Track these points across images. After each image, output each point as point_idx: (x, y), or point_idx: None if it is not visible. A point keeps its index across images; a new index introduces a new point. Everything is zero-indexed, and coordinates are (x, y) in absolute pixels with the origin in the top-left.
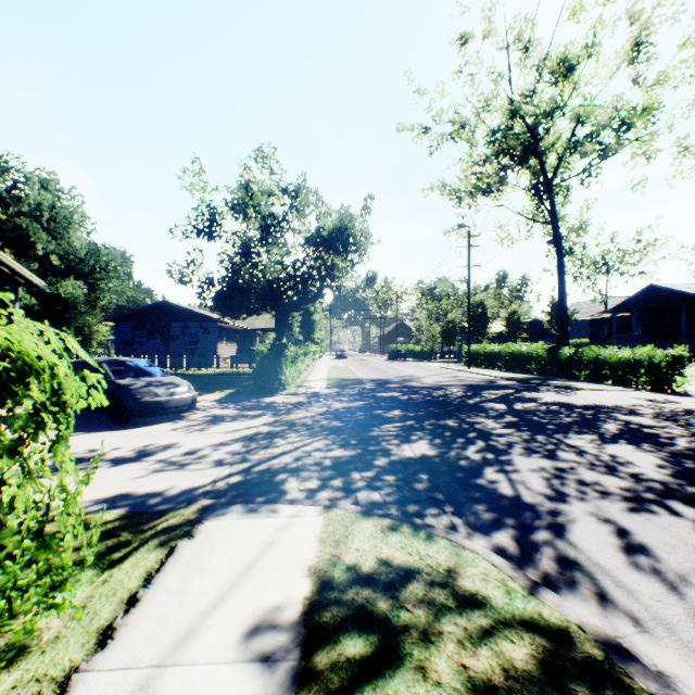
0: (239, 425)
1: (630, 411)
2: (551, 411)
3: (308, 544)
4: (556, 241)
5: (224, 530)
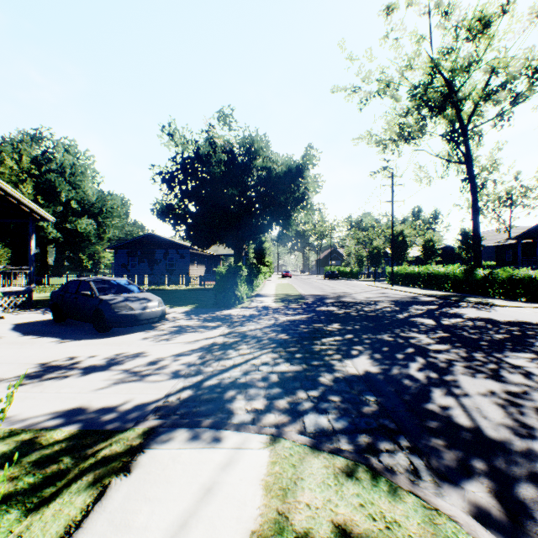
0: (199, 335)
1: None
2: (478, 326)
3: (252, 493)
4: (470, 178)
5: (163, 464)
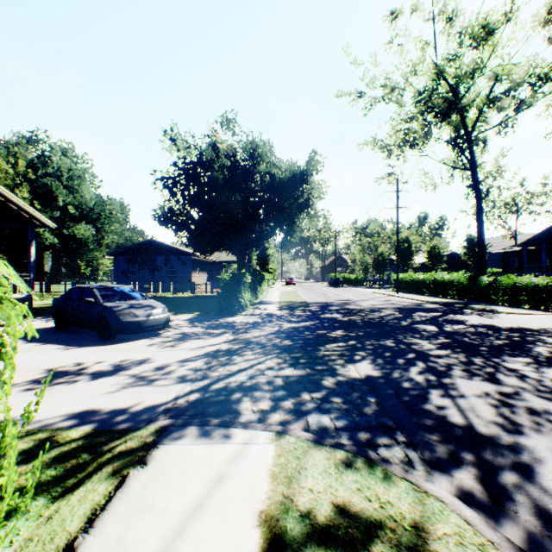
0: (203, 342)
1: None
2: (479, 333)
3: (260, 480)
4: (475, 185)
5: (176, 457)
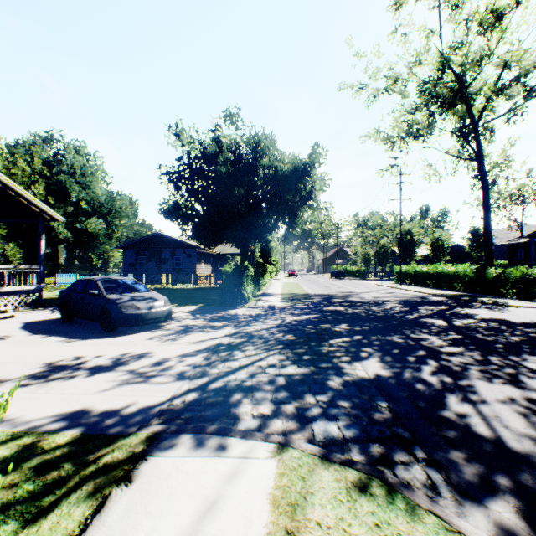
0: (205, 335)
1: None
2: (492, 328)
3: (258, 508)
4: (481, 175)
5: (166, 473)
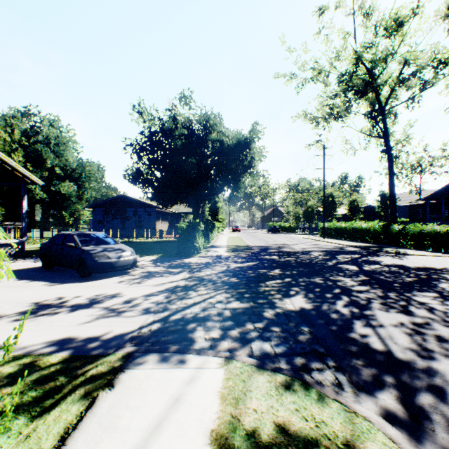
0: (165, 279)
1: None
2: (392, 271)
3: (211, 401)
4: (387, 150)
5: (140, 380)
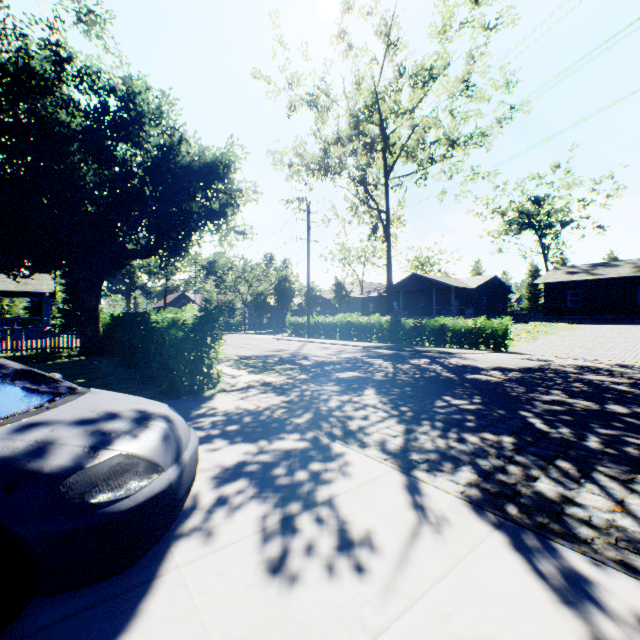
0: (372, 487)
1: (563, 370)
2: (533, 377)
3: None
4: (388, 228)
5: None
